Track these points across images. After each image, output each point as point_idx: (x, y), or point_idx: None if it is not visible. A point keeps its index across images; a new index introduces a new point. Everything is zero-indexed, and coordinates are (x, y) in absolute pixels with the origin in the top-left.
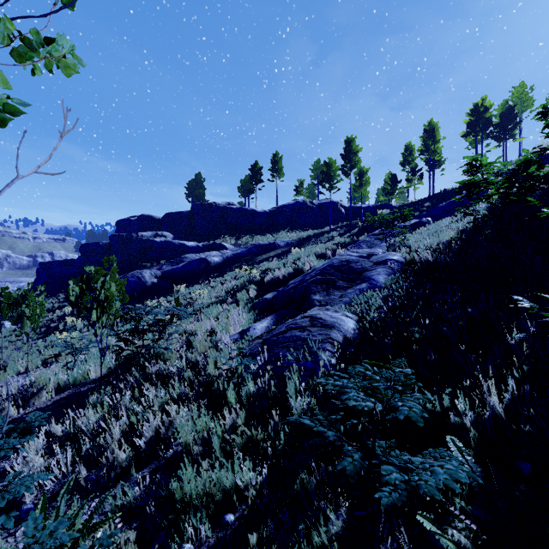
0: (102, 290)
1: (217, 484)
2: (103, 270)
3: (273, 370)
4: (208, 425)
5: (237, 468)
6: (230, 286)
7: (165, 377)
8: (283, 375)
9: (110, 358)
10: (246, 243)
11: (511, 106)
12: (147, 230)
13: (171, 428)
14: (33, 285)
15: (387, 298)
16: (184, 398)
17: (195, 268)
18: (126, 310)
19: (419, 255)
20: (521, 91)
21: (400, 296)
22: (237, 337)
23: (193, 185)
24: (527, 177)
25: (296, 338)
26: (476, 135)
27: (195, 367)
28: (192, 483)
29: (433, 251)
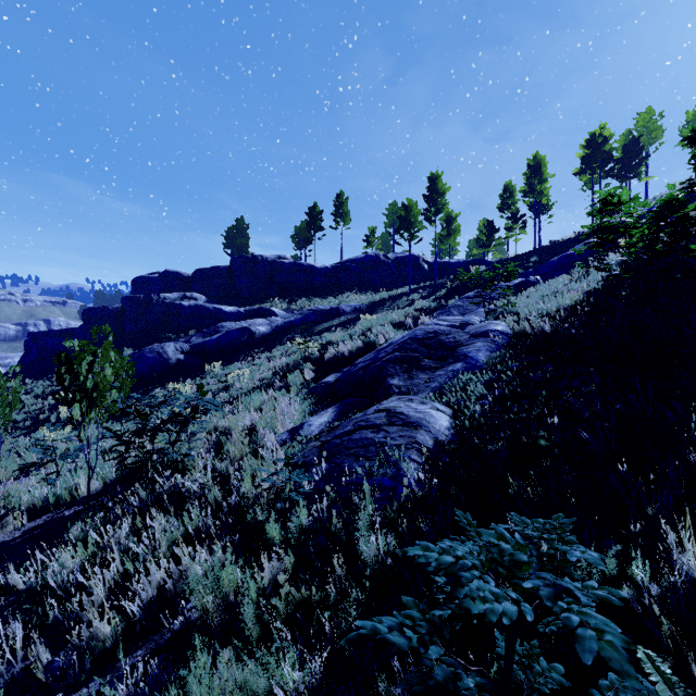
0: (89, 374)
1: (244, 688)
2: (91, 346)
3: (334, 489)
4: (238, 577)
5: (275, 665)
6: (279, 365)
7: (183, 497)
8: (349, 497)
9: (109, 467)
10: (302, 308)
11: (636, 137)
12: (172, 290)
13: (182, 583)
14: (20, 362)
15: (491, 384)
16: (206, 533)
17: (234, 341)
18: (129, 402)
19: (532, 324)
20: (648, 118)
21: (509, 381)
22: (285, 437)
23: (233, 233)
24: (679, 219)
25: (367, 442)
26: (593, 172)
27: (225, 482)
28: (203, 691)
29: (551, 320)
